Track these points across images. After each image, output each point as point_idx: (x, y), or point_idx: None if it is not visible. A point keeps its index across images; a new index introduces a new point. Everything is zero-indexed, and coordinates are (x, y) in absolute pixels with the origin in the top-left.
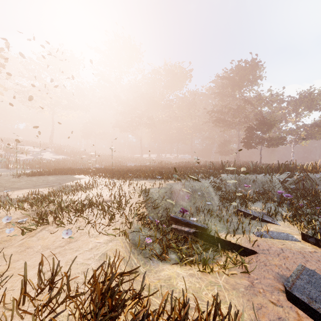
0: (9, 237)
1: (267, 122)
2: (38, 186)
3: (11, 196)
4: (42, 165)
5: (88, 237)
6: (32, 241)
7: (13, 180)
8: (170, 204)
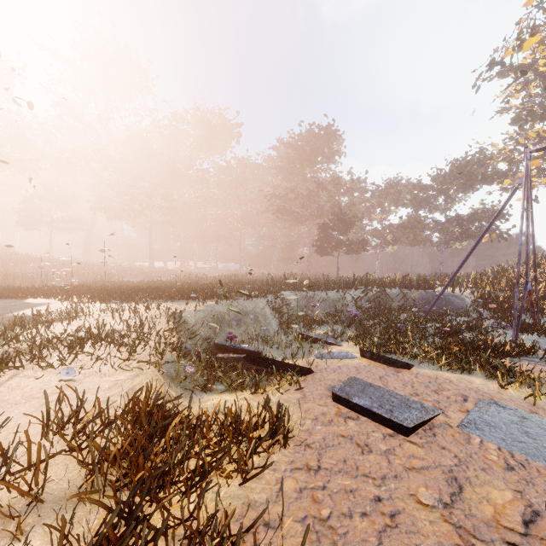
0: None
1: (345, 218)
2: None
3: None
4: None
5: (99, 377)
6: (1, 393)
7: None
8: (212, 333)
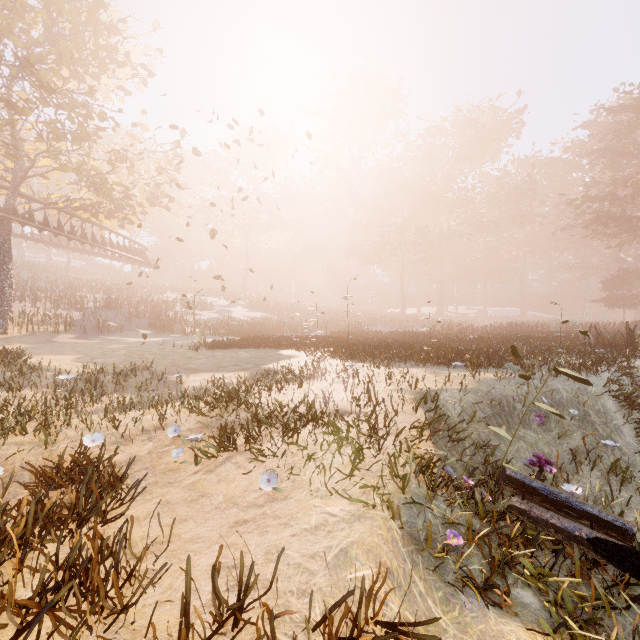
0: (177, 464)
1: None
2: (224, 368)
3: (185, 384)
4: (230, 330)
5: (308, 494)
6: (209, 482)
7: (190, 355)
8: (491, 434)
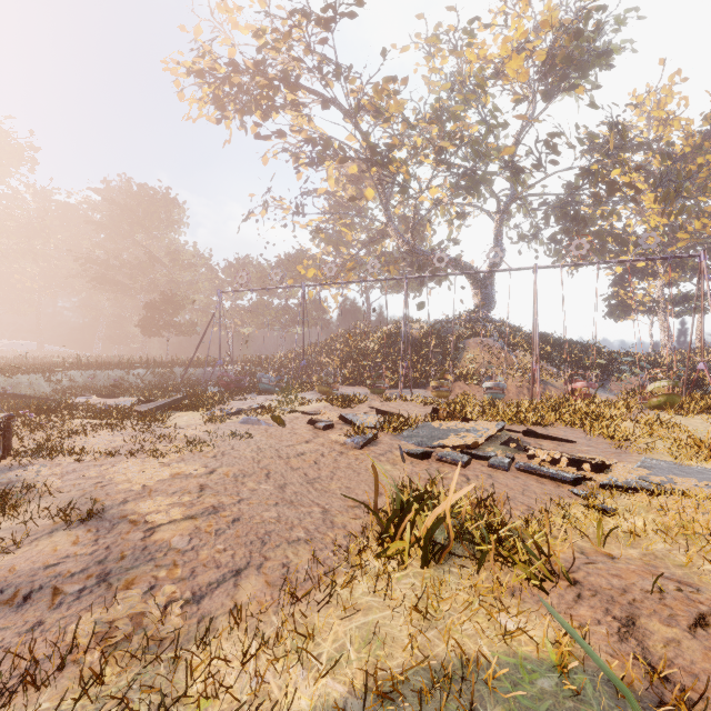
0: None
1: (173, 300)
2: None
3: None
4: None
5: None
6: None
7: None
8: None
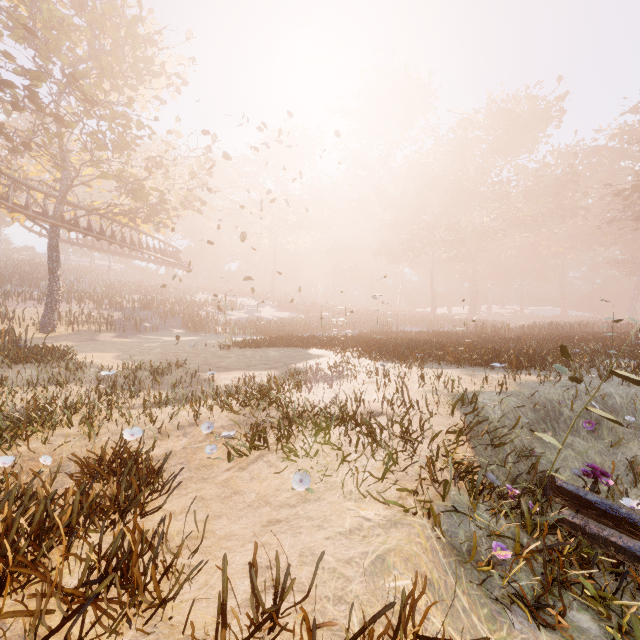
0: (210, 460)
1: None
2: (254, 366)
3: (217, 382)
4: (259, 329)
5: (341, 497)
6: (242, 479)
7: (221, 353)
8: (535, 440)
